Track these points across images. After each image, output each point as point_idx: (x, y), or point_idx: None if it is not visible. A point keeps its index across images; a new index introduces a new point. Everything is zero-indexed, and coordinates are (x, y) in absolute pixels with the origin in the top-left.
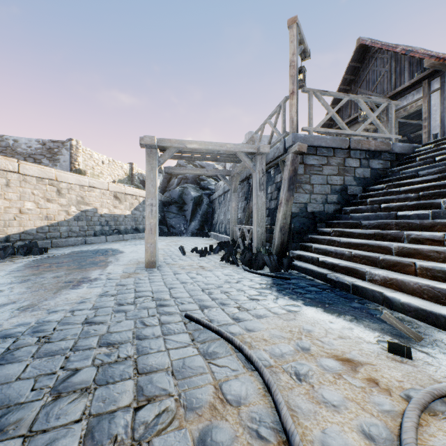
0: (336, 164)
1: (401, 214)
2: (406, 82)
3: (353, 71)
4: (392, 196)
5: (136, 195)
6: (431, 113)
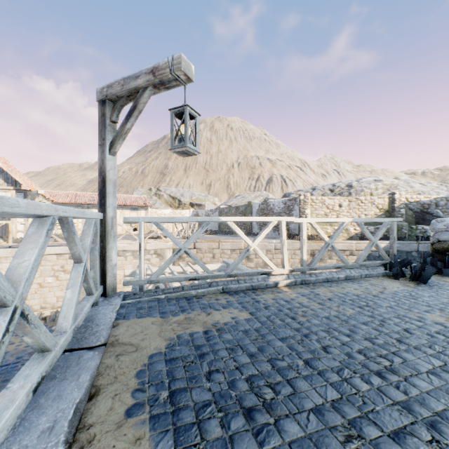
0: None
1: None
2: None
3: None
4: None
5: (349, 249)
6: None
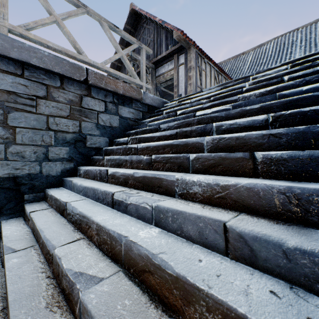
0: (66, 100)
1: (117, 198)
2: (164, 52)
3: (129, 34)
4: (126, 156)
5: None
6: (179, 82)
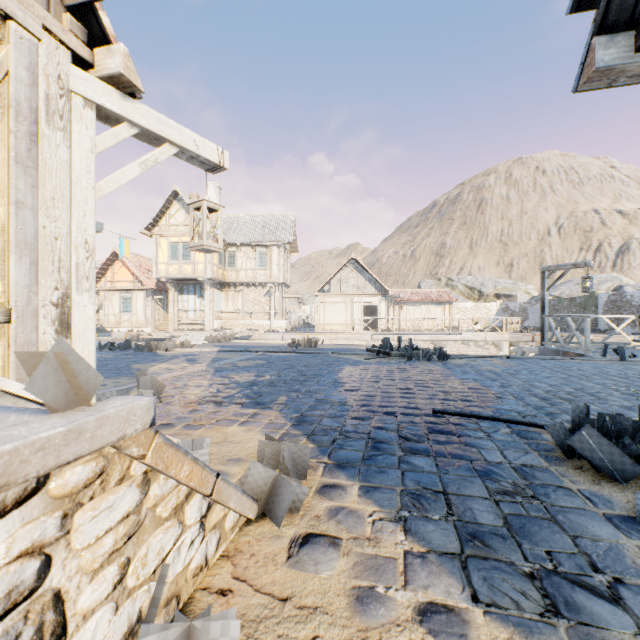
0: None
1: None
2: None
3: None
4: None
5: None
6: None
